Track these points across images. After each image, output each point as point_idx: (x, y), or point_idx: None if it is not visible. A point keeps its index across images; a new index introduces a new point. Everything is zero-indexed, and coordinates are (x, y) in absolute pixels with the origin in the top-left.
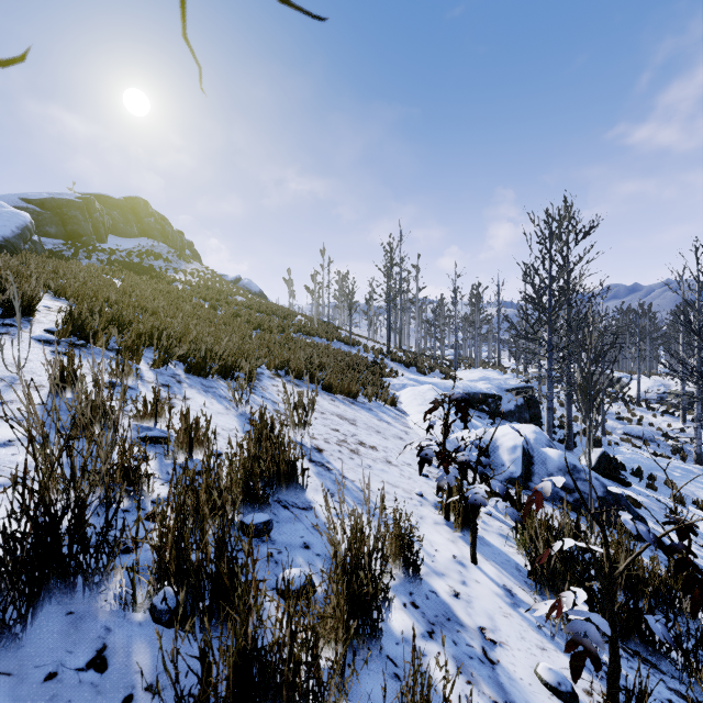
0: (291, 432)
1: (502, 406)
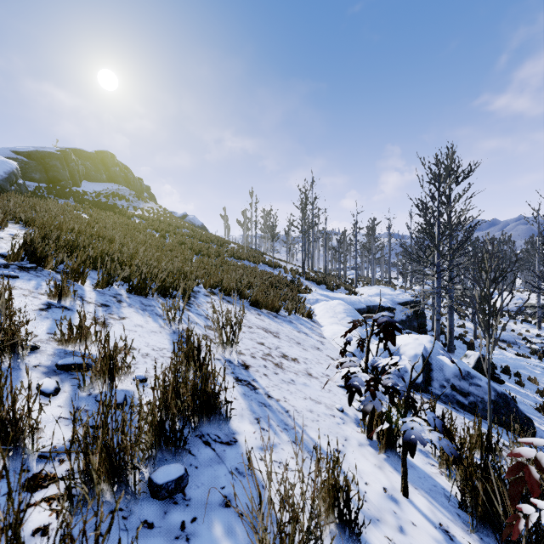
0: (220, 348)
1: (396, 317)
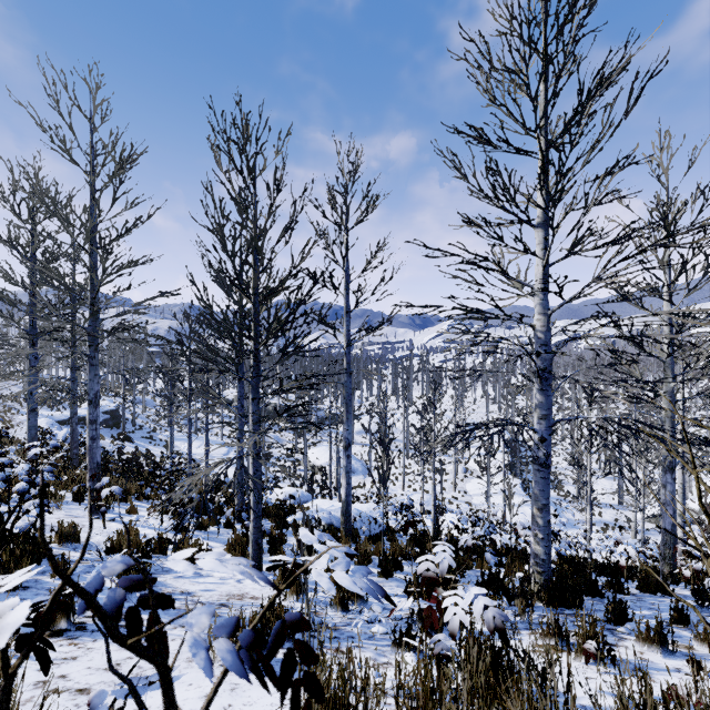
0: None
1: None
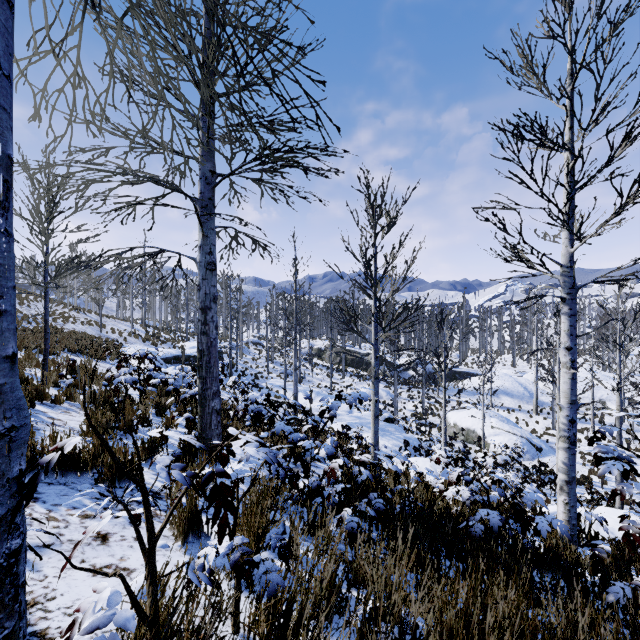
0: None
1: None
